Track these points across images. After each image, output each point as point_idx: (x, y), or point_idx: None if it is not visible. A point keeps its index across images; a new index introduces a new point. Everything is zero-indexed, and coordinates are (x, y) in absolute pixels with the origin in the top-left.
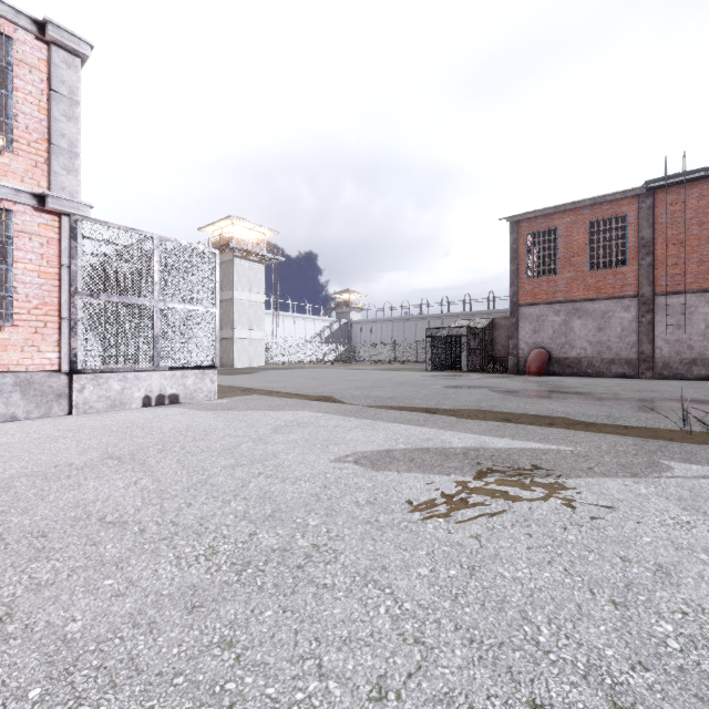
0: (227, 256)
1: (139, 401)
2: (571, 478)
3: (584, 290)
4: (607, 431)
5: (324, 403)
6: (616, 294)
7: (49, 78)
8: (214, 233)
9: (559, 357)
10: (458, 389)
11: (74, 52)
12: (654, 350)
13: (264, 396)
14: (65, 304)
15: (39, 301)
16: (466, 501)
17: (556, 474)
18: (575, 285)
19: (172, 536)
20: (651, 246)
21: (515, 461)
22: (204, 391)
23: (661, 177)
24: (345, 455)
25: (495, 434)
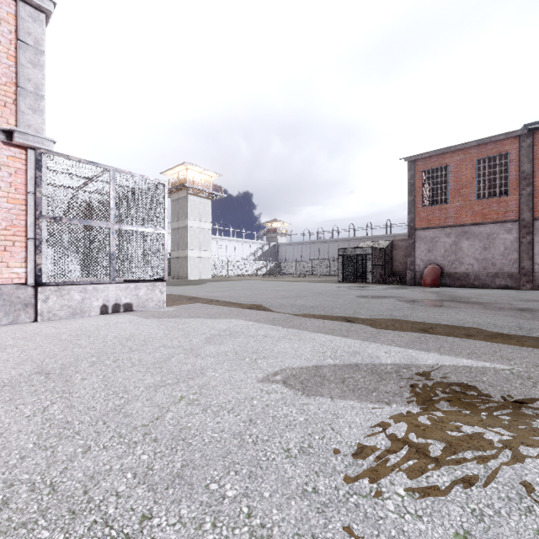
0: (182, 193)
1: (97, 309)
2: (533, 411)
3: (471, 216)
4: (529, 344)
5: (255, 312)
6: (499, 219)
7: (17, 29)
8: (172, 176)
9: (450, 271)
10: (369, 299)
11: (39, 8)
12: (533, 266)
13: (205, 304)
14: (31, 225)
15: (7, 223)
16: (424, 452)
17: (513, 406)
18: (464, 212)
19: (36, 518)
20: (531, 178)
21: (456, 384)
22: (154, 300)
23: (538, 121)
24: (273, 373)
25: (420, 347)
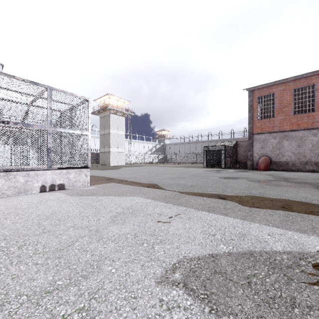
0: (107, 113)
1: (37, 189)
2: None
3: (290, 125)
4: None
5: (151, 190)
6: (308, 127)
7: None
8: (101, 102)
9: (276, 161)
10: (228, 179)
11: None
12: None
13: (117, 183)
14: None
15: None
16: None
17: None
18: (285, 123)
19: None
20: None
21: None
22: (81, 181)
23: None
24: (171, 267)
25: (296, 228)
